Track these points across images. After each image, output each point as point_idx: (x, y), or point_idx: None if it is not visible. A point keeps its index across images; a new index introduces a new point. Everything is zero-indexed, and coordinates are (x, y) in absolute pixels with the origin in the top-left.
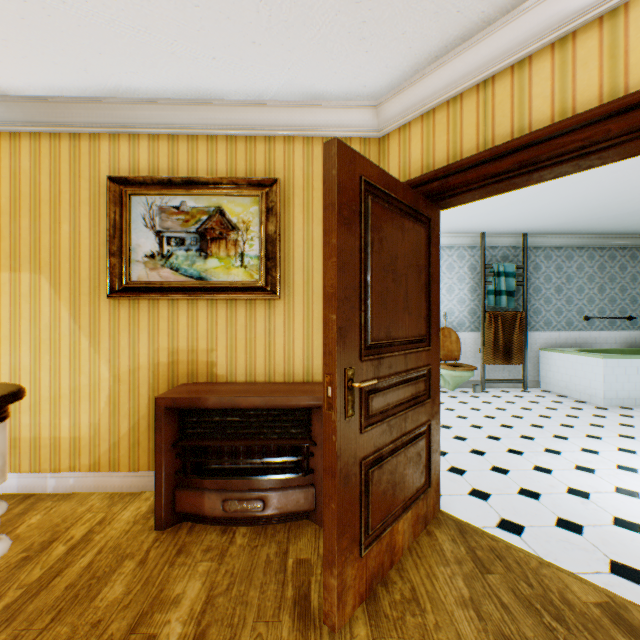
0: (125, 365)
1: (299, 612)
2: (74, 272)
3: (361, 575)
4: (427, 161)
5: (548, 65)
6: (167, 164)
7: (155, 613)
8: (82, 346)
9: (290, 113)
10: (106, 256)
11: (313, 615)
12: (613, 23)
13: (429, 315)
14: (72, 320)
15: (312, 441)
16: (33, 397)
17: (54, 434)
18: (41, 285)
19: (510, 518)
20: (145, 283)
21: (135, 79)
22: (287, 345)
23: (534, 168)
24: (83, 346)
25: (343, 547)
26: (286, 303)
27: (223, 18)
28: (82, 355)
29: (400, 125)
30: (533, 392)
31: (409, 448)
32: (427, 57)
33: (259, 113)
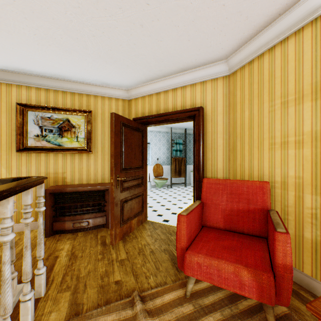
0: None
1: (103, 244)
2: None
3: (121, 232)
4: (143, 111)
5: (172, 94)
6: (44, 100)
7: (56, 252)
8: (2, 172)
9: (96, 88)
10: (15, 135)
11: (107, 244)
12: (183, 89)
13: (143, 159)
14: None
15: (105, 201)
16: None
17: None
18: None
19: (166, 219)
20: (35, 146)
21: (33, 69)
22: (95, 170)
23: (168, 121)
24: (3, 172)
25: (116, 223)
26: (95, 155)
27: (75, 63)
28: (2, 176)
29: (135, 98)
30: (188, 187)
31: (136, 199)
32: (142, 82)
33: (84, 86)
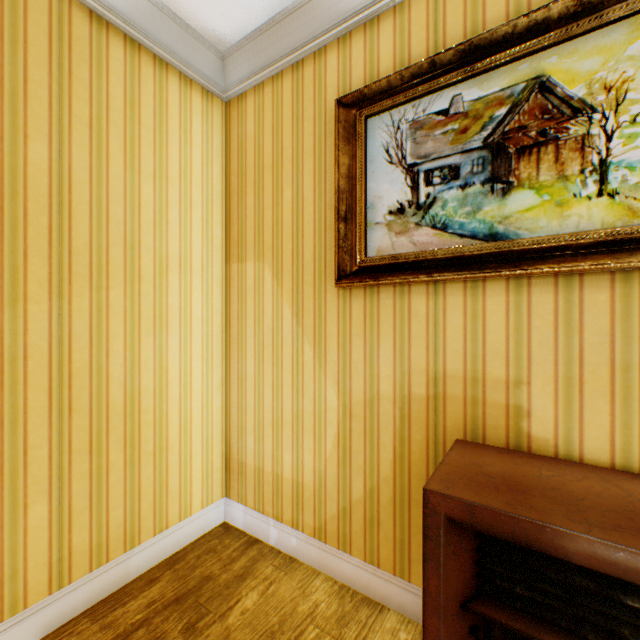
0: (357, 391)
1: None
2: (296, 254)
3: None
4: None
5: None
6: (423, 42)
7: None
8: (304, 357)
9: None
10: (332, 225)
11: None
12: None
13: None
14: (294, 320)
15: None
16: (256, 416)
17: (275, 470)
18: (263, 276)
19: None
20: (388, 258)
21: None
22: None
23: None
24: (305, 357)
25: None
26: None
27: None
28: (304, 369)
29: None
30: None
31: None
32: None
33: None
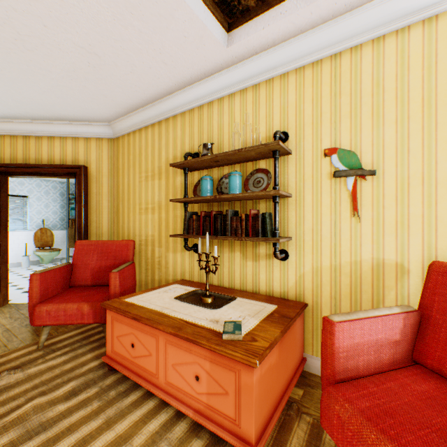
0: None
1: None
2: None
3: None
4: (2, 156)
5: (48, 142)
6: None
7: None
8: None
9: None
10: None
11: None
12: (64, 140)
13: (1, 222)
14: None
15: None
16: None
17: None
18: None
19: None
20: None
21: None
22: None
23: (42, 174)
24: None
25: None
26: None
27: None
28: None
29: None
30: None
31: None
32: None
33: None
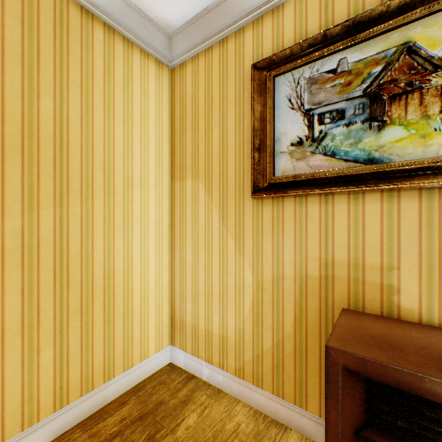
0: (267, 272)
1: None
2: (222, 175)
3: None
4: None
5: None
6: (317, 21)
7: None
8: (228, 247)
9: None
10: (249, 154)
11: None
12: None
13: None
14: (220, 221)
15: None
16: (193, 289)
17: (207, 327)
18: (198, 190)
19: None
20: (290, 177)
21: None
22: None
23: None
24: (229, 247)
25: None
26: None
27: None
28: (228, 256)
29: None
30: None
31: None
32: None
33: None
